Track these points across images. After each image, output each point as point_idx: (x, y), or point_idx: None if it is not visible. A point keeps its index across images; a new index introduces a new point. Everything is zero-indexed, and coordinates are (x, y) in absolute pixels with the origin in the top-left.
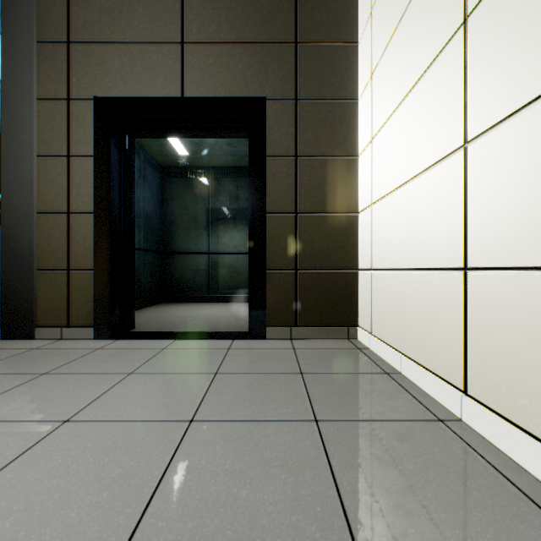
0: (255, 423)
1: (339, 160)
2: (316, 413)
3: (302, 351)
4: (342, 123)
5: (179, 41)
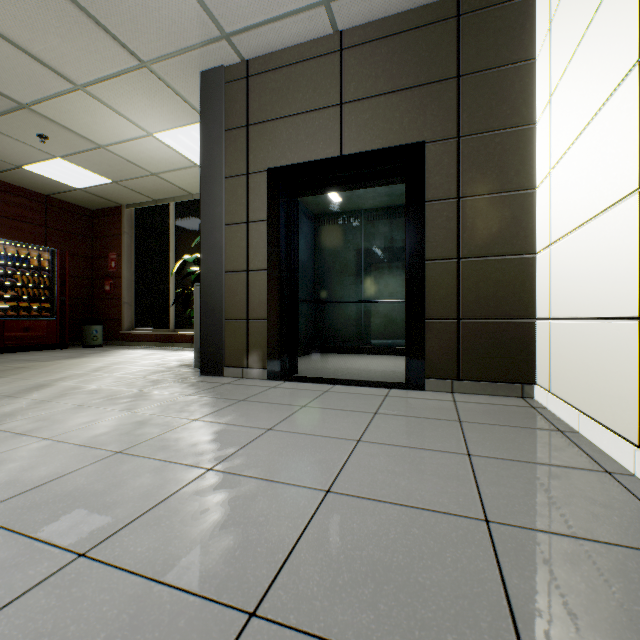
0: (412, 449)
1: (510, 196)
2: (469, 450)
3: (463, 404)
4: (515, 154)
5: (338, 103)
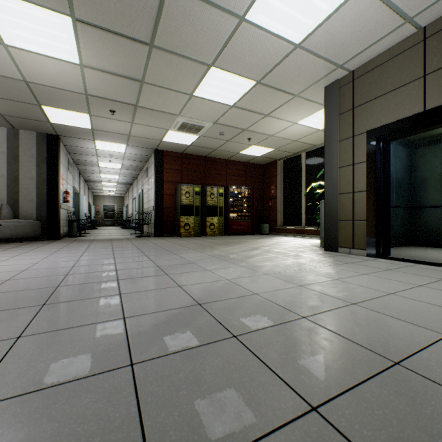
0: None
1: None
2: None
3: None
4: None
5: (421, 76)
